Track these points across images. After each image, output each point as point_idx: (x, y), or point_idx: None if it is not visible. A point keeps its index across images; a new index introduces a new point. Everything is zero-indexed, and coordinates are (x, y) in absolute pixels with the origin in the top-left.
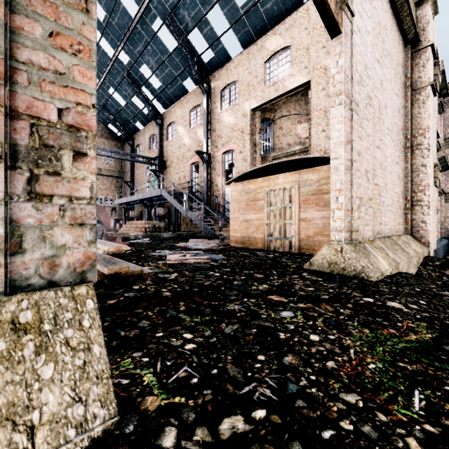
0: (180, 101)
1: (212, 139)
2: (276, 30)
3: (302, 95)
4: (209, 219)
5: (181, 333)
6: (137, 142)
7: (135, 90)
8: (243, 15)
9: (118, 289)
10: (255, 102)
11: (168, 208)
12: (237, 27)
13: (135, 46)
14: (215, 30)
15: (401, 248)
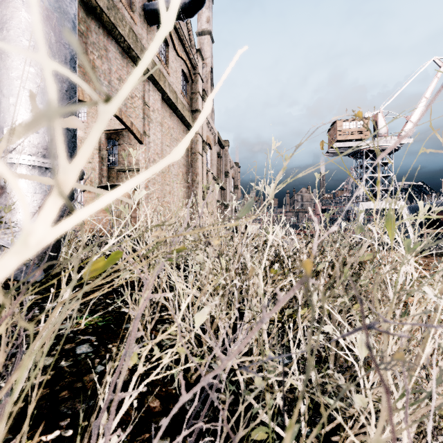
0: None
1: None
2: None
3: None
4: None
5: None
6: None
7: None
8: None
9: None
10: None
11: None
12: None
13: None
14: None
15: None
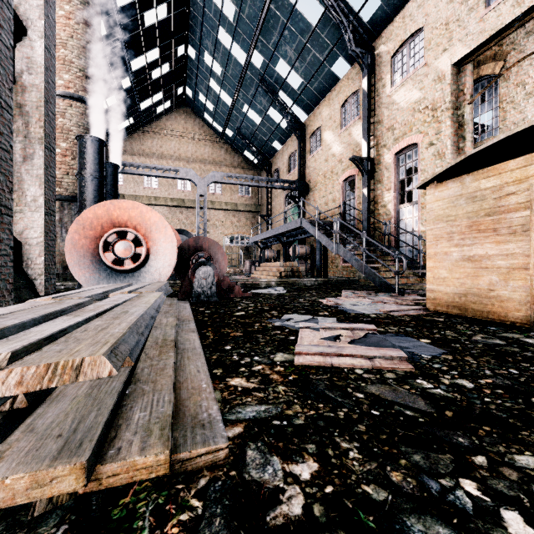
0: (327, 96)
1: (376, 136)
2: None
3: None
4: (375, 258)
5: None
6: (275, 166)
7: (270, 100)
8: None
9: None
10: (463, 48)
11: (311, 245)
12: None
13: (269, 38)
14: None
15: None
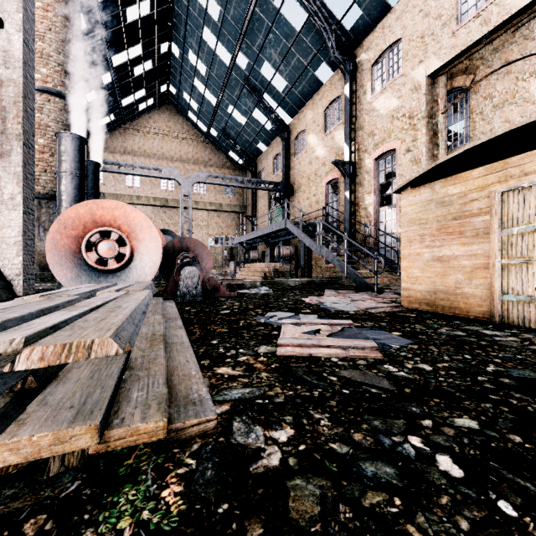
0: (311, 100)
1: (358, 141)
2: None
3: None
4: (356, 259)
5: None
6: (260, 167)
7: (255, 101)
8: None
9: None
10: (437, 61)
11: (296, 246)
12: None
13: (253, 40)
14: None
15: None
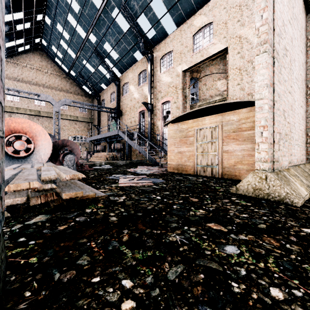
0: (132, 67)
1: (154, 93)
2: (201, 11)
3: (220, 59)
4: (152, 151)
5: (120, 278)
6: (102, 97)
7: (100, 61)
8: (177, 2)
9: (72, 212)
10: (186, 66)
11: (123, 143)
12: (172, 11)
13: (100, 29)
14: (156, 14)
15: (309, 174)
